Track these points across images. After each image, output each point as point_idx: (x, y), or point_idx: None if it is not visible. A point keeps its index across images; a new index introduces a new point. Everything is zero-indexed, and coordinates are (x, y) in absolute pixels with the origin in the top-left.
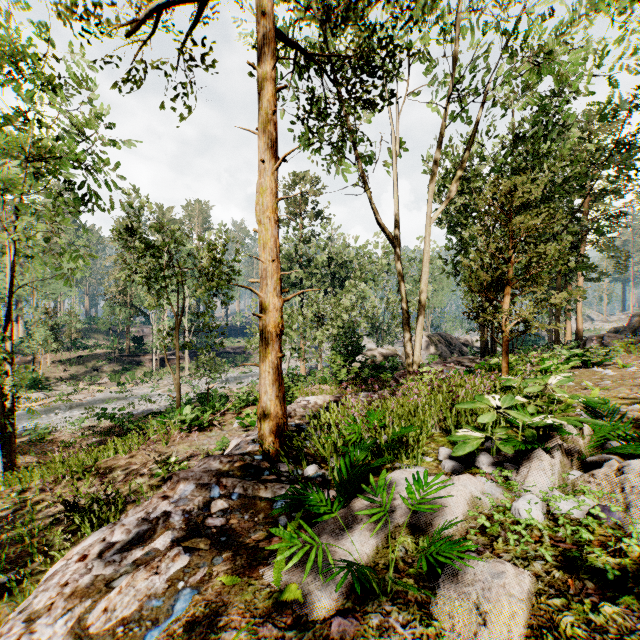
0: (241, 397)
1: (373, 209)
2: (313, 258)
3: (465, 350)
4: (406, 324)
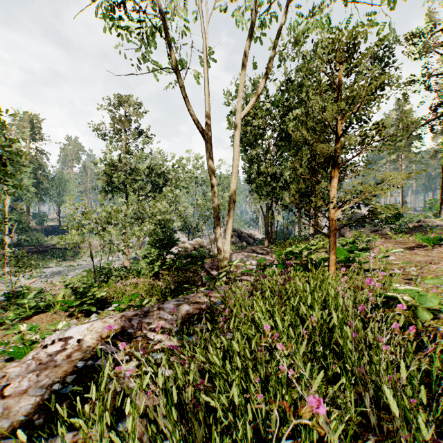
0: (26, 305)
1: (185, 97)
2: (135, 167)
3: (251, 241)
4: (217, 217)
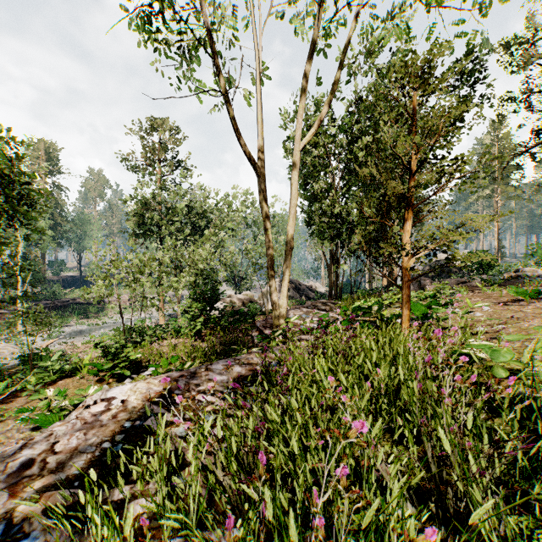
0: (50, 368)
1: (233, 125)
2: (172, 206)
3: (311, 294)
4: (271, 266)
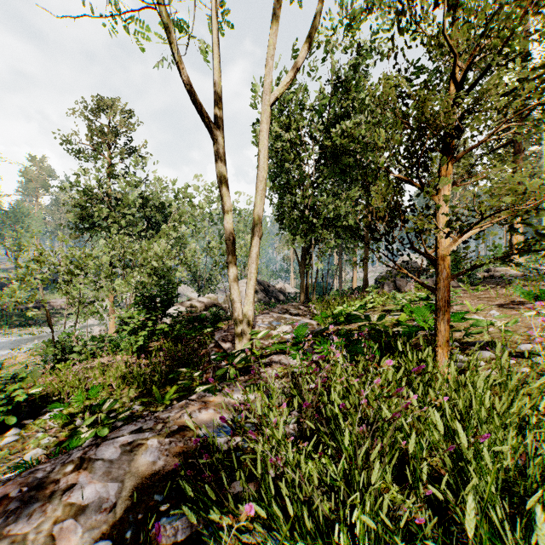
0: None
1: (178, 61)
2: (123, 196)
3: (281, 296)
4: (232, 261)
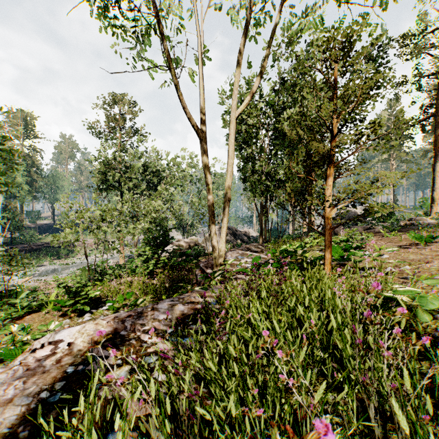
0: (18, 305)
1: (179, 95)
2: (130, 165)
3: (245, 238)
4: (212, 215)
